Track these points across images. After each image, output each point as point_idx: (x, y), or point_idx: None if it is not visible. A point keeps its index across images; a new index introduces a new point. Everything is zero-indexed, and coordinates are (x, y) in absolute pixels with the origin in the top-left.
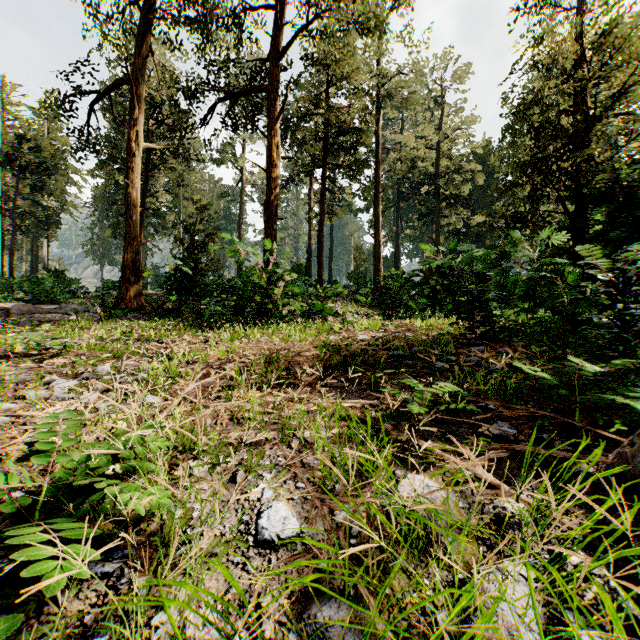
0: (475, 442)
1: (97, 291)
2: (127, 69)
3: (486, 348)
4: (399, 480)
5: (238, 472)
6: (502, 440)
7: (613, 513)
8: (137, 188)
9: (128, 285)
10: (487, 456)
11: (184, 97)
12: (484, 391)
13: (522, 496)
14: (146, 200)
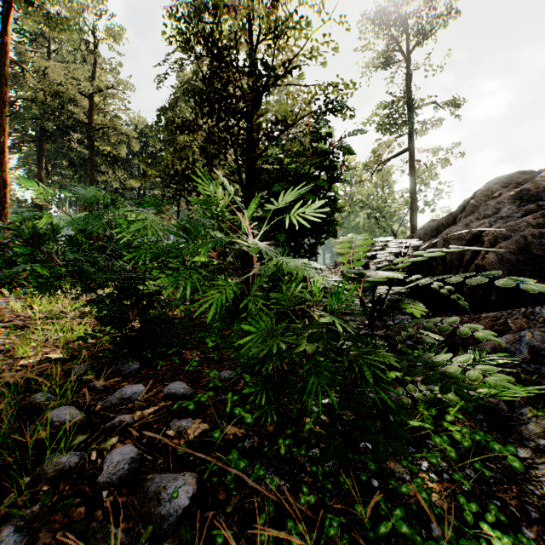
0: None
1: None
2: None
3: (148, 379)
4: None
5: None
6: None
7: None
8: None
9: None
10: None
11: None
12: None
13: None
14: None
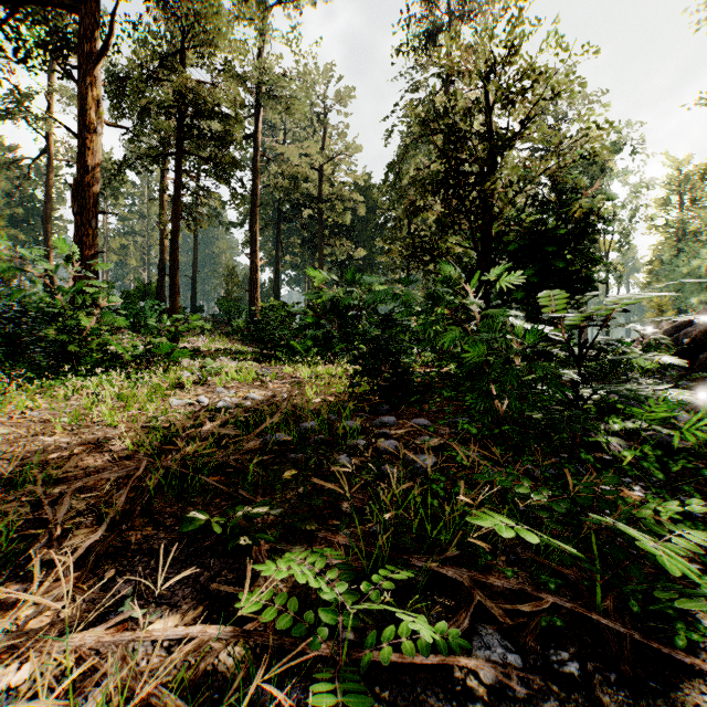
0: None
1: None
2: None
3: (396, 416)
4: None
5: None
6: (509, 704)
7: None
8: None
9: None
10: None
11: None
12: (433, 536)
13: None
14: None
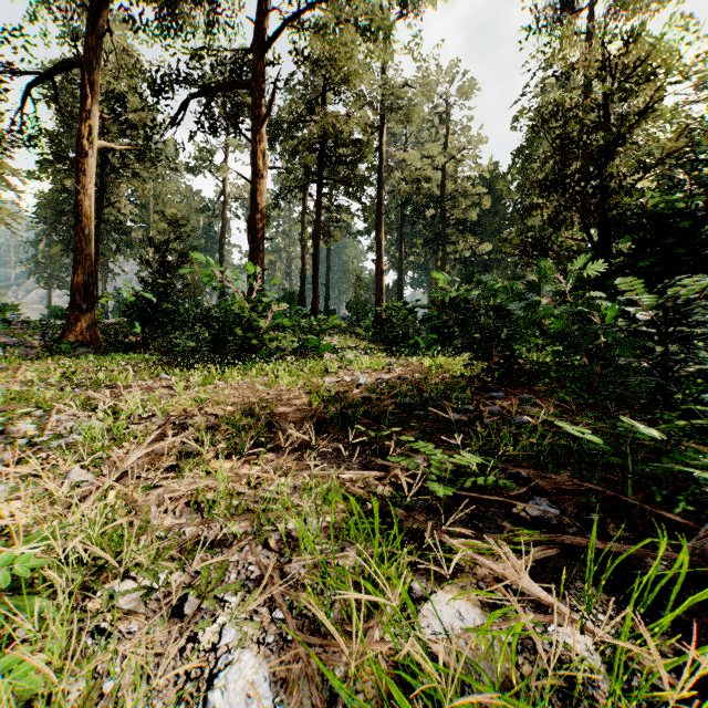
0: (523, 549)
1: (42, 320)
2: (77, 48)
3: (505, 394)
4: (418, 599)
5: (187, 598)
6: (543, 525)
7: (705, 642)
8: (91, 195)
9: (79, 313)
10: (532, 556)
11: (150, 88)
12: (514, 454)
13: (587, 623)
14: (106, 211)
